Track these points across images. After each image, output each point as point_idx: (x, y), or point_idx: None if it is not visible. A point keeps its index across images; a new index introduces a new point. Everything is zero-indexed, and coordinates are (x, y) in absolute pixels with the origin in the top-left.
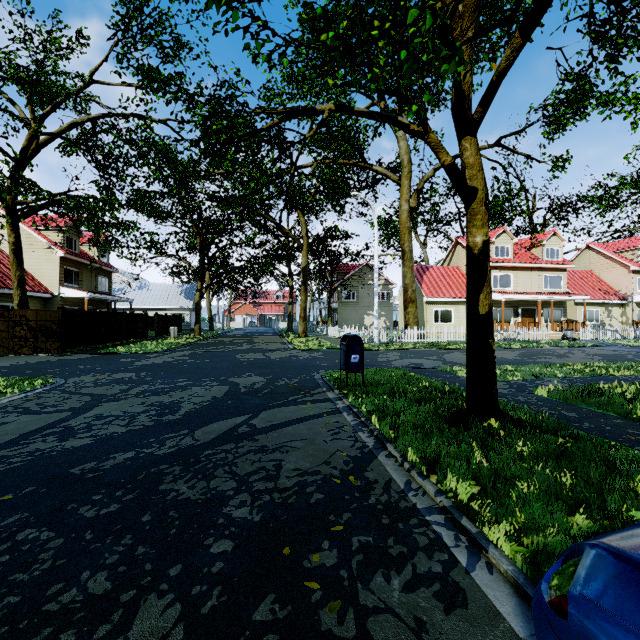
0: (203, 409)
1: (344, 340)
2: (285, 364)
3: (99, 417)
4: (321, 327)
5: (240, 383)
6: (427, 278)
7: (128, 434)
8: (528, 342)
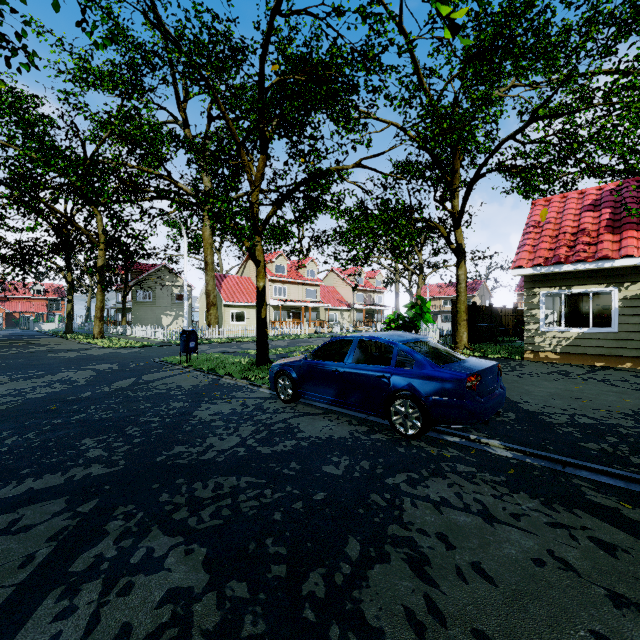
0: (96, 379)
1: (183, 333)
2: (117, 357)
3: (17, 389)
4: (116, 327)
5: (98, 368)
6: (225, 285)
7: (67, 390)
8: (295, 335)
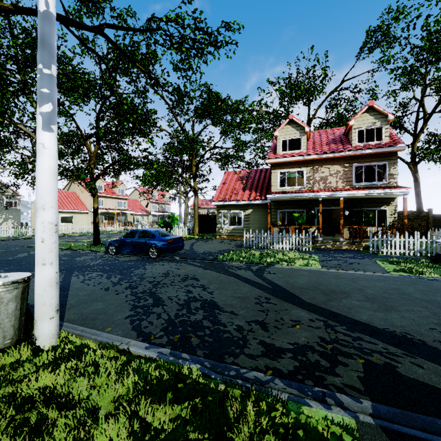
0: (2, 254)
1: None
2: None
3: None
4: None
5: None
6: None
7: None
8: (111, 231)
